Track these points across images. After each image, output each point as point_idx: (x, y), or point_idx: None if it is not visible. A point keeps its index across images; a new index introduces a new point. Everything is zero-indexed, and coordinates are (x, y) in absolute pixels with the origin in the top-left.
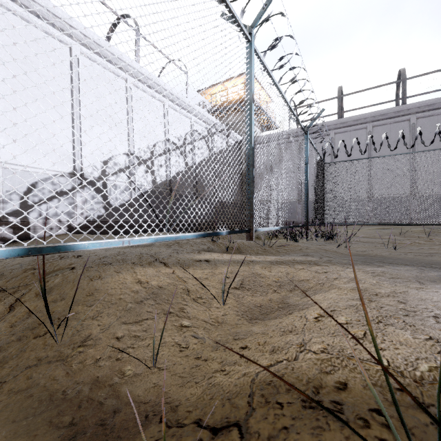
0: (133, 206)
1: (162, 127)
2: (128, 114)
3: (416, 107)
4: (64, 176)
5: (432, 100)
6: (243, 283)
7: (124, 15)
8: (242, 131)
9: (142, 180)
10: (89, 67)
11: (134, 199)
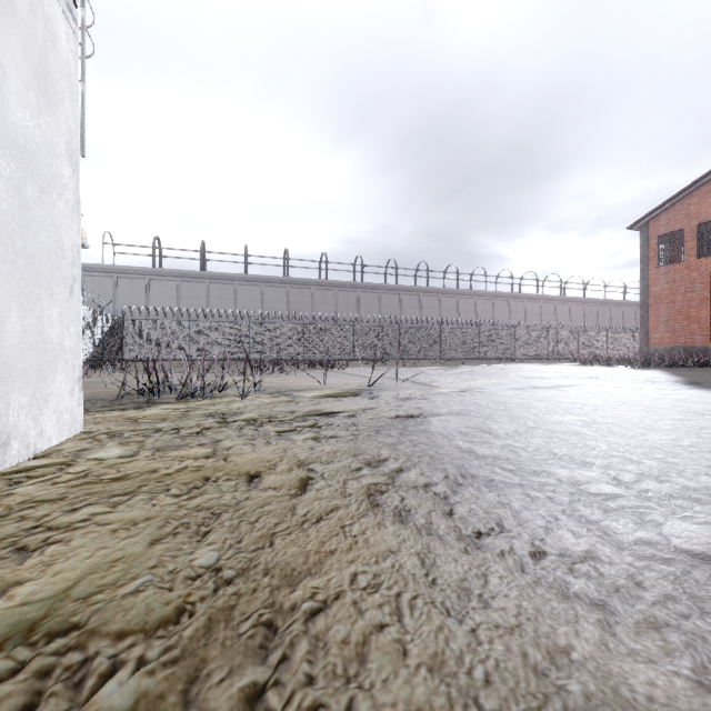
0: None
1: None
2: None
3: (209, 275)
4: None
5: (218, 273)
6: None
7: None
8: None
9: None
10: None
11: None
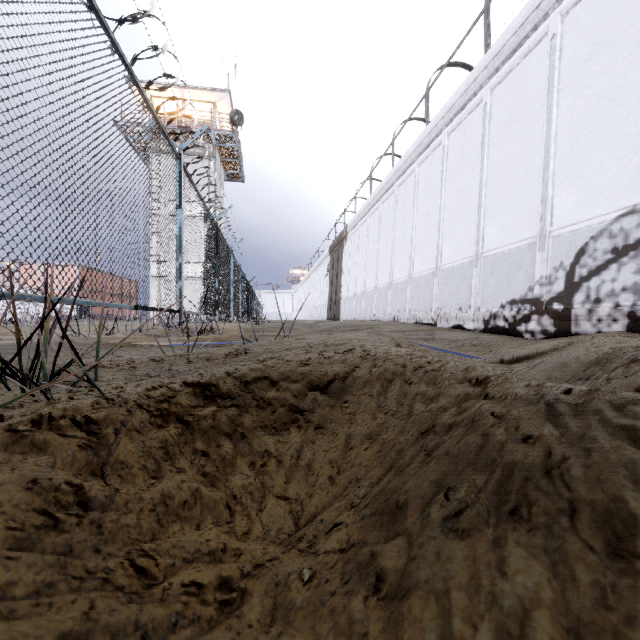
0: None
1: None
2: None
3: None
4: (634, 212)
5: None
6: None
7: None
8: None
9: None
10: None
11: None
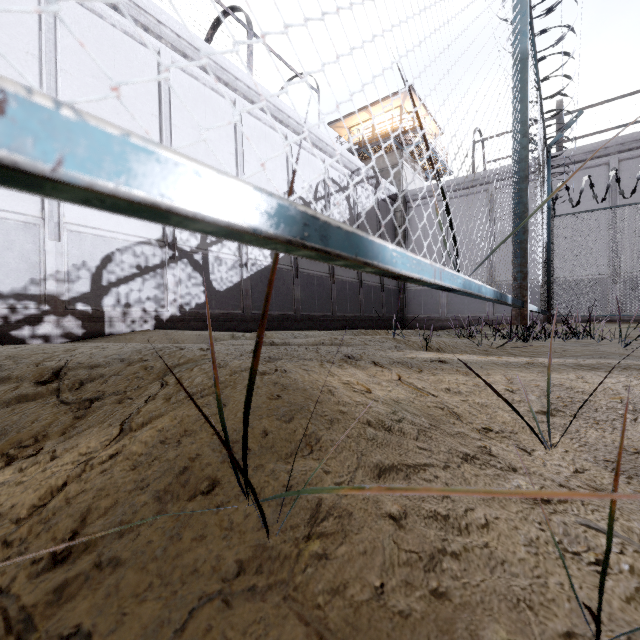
0: (244, 290)
1: (285, 174)
2: (237, 152)
3: None
4: (150, 244)
5: None
6: (552, 403)
7: (230, 8)
8: (396, 181)
9: (256, 252)
10: (183, 83)
11: (245, 280)
